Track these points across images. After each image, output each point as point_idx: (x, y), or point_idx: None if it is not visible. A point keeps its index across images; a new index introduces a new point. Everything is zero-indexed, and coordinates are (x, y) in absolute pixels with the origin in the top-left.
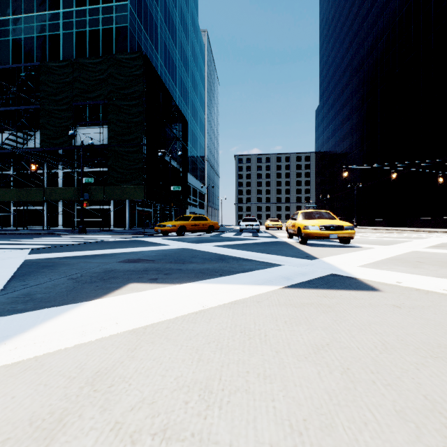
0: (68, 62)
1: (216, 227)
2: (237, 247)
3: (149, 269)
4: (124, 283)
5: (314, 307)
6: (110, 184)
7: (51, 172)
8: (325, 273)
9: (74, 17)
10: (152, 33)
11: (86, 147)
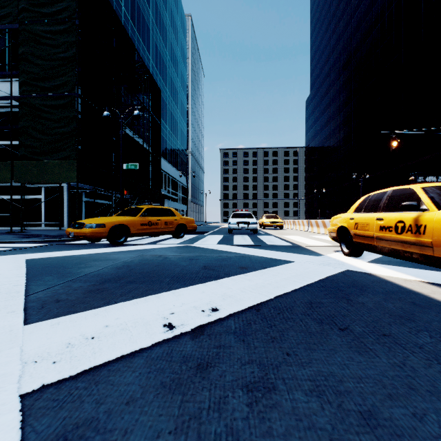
0: None
1: (190, 226)
2: None
3: None
4: None
5: None
6: (21, 157)
7: None
8: None
9: None
10: None
11: None
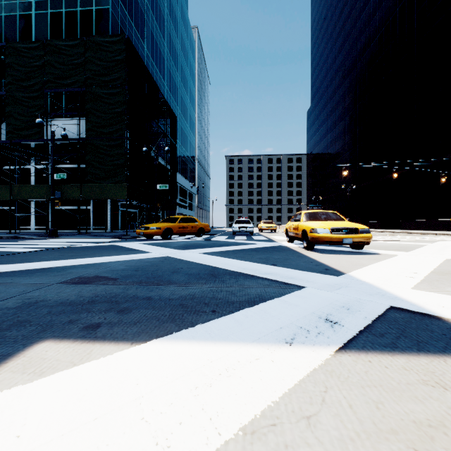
0: (40, 43)
1: (206, 229)
2: (232, 255)
3: (99, 300)
4: (28, 341)
5: None
6: (87, 181)
7: (20, 167)
8: (381, 305)
9: None
10: (138, 20)
11: (61, 140)
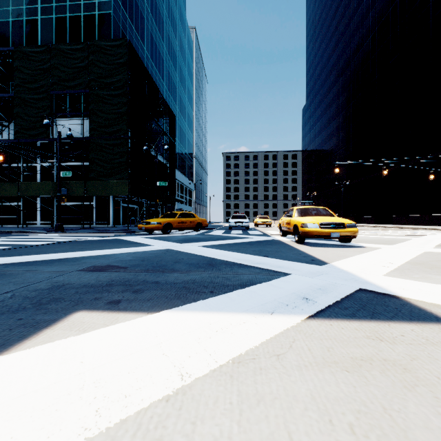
0: (46, 48)
1: (204, 224)
2: (228, 248)
3: (115, 283)
4: (67, 311)
5: (380, 371)
6: (91, 178)
7: (27, 165)
8: (351, 288)
9: (53, 1)
10: (138, 23)
11: (66, 139)
